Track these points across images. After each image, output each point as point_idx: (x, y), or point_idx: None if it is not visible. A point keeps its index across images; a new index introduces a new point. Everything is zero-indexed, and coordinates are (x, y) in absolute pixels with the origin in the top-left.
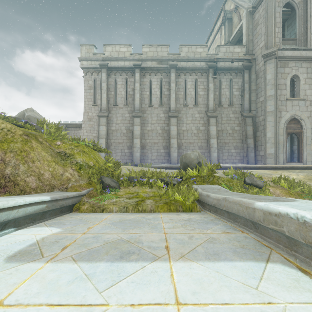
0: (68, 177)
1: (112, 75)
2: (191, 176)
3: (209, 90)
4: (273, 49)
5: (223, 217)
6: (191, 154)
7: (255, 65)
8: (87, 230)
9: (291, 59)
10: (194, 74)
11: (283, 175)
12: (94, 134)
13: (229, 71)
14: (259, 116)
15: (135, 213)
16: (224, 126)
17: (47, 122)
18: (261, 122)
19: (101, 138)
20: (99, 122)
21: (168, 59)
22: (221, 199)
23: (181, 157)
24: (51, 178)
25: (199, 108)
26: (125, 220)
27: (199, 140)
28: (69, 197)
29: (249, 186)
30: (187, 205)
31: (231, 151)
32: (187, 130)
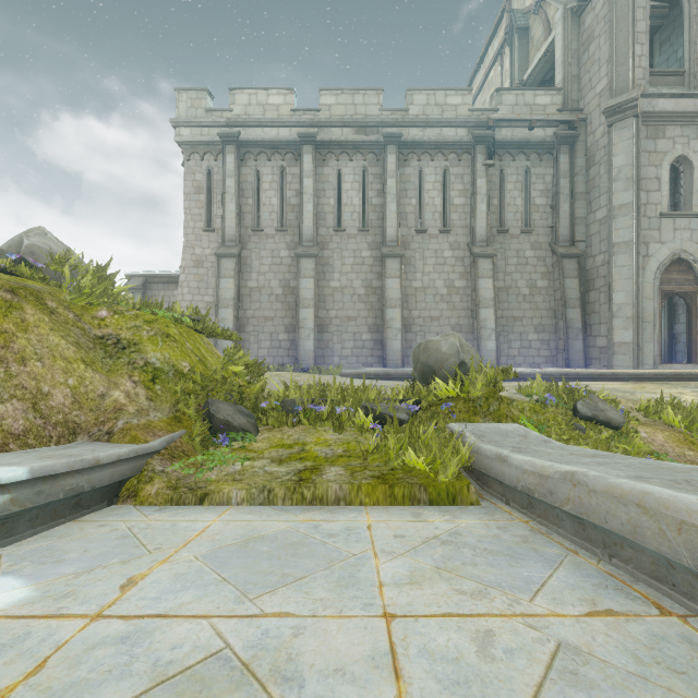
0: (117, 403)
1: (249, 161)
2: (443, 399)
3: (477, 195)
4: (631, 96)
5: (556, 529)
6: (441, 342)
7: (585, 134)
8: (120, 594)
9: (673, 118)
10: (441, 158)
11: (669, 395)
12: (208, 298)
13: (523, 151)
14: (595, 254)
15: (294, 507)
16: (510, 280)
17: (74, 259)
18: (600, 268)
19: (224, 307)
20: (220, 270)
21: (381, 121)
22: (555, 475)
23: (415, 349)
24: (72, 404)
25: (453, 238)
26: (257, 541)
27: (453, 311)
28: (104, 462)
29: (588, 425)
30: (443, 486)
31: (528, 337)
32: (425, 289)
